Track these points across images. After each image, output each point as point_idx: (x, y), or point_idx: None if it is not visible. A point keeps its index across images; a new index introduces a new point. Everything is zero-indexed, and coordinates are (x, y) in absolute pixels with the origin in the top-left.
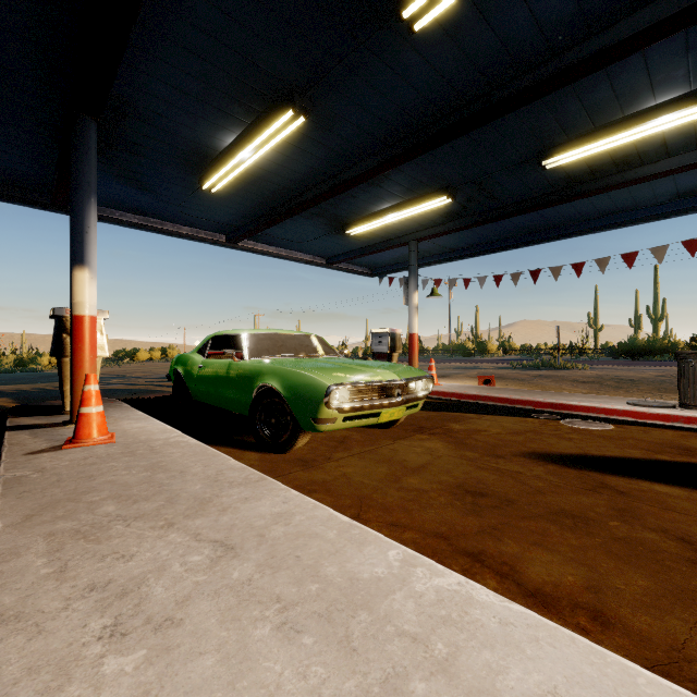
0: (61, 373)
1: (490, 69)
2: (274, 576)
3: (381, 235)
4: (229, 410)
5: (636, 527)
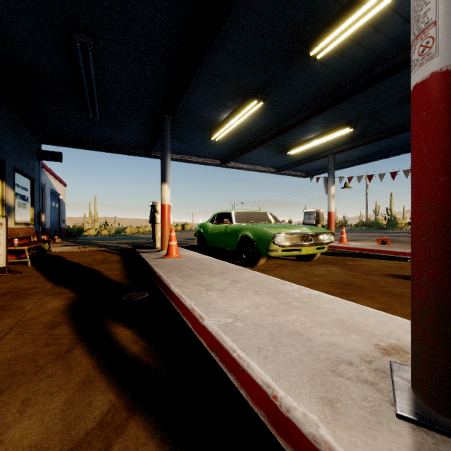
0: (154, 230)
1: (365, 62)
2: (252, 287)
3: (310, 153)
4: (226, 248)
5: None
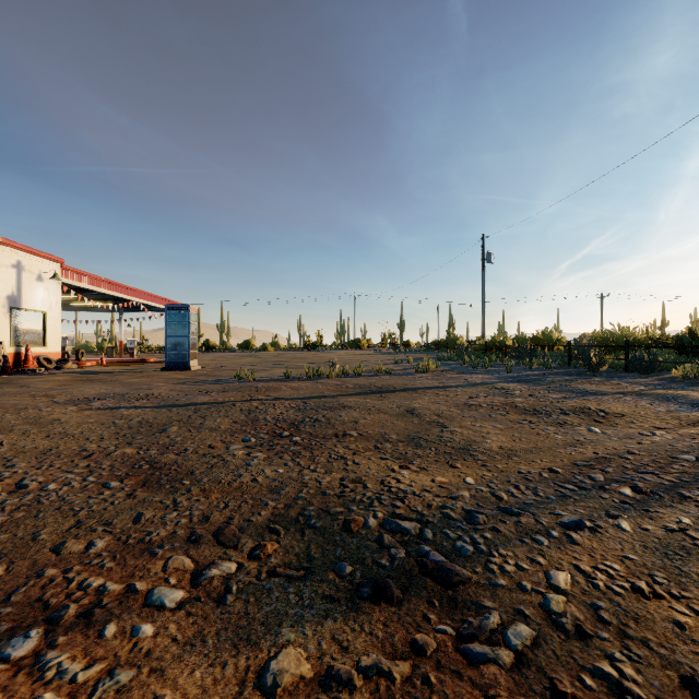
0: None
1: None
2: None
3: None
4: None
5: None
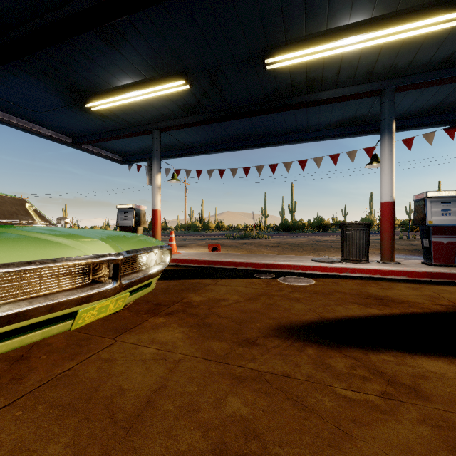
0: None
1: None
2: None
3: (126, 120)
4: None
5: None
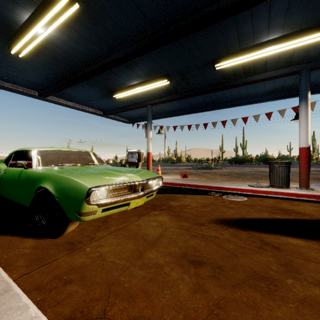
0: None
1: None
2: None
3: (133, 100)
4: (21, 203)
5: (304, 283)
